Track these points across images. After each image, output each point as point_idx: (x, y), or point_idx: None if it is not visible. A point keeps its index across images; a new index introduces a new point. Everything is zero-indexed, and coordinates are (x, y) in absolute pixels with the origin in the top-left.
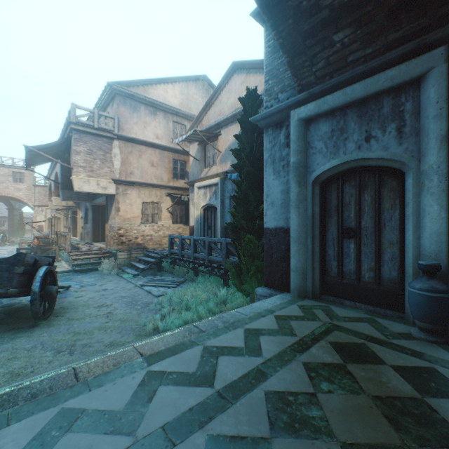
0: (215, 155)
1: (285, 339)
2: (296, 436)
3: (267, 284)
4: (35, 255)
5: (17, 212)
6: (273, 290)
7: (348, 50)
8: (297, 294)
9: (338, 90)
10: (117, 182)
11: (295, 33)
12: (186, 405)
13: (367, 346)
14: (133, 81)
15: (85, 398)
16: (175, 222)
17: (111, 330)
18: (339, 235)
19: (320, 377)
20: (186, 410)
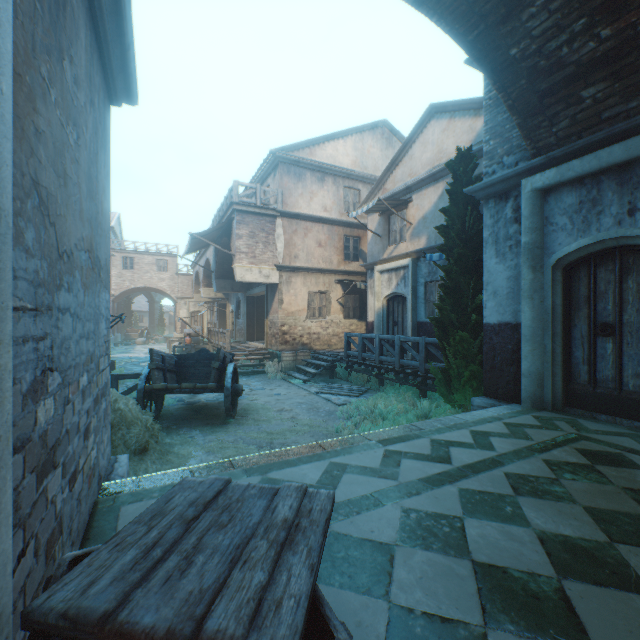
0: (403, 228)
1: (520, 442)
2: (539, 498)
3: (487, 393)
4: (224, 351)
5: (157, 305)
6: (496, 400)
7: (602, 105)
8: (530, 404)
9: (588, 154)
10: (280, 268)
11: (529, 93)
12: (431, 471)
13: (624, 456)
14: (298, 143)
15: (344, 459)
16: (346, 317)
17: (302, 433)
18: (591, 332)
19: (563, 470)
20: (433, 474)
